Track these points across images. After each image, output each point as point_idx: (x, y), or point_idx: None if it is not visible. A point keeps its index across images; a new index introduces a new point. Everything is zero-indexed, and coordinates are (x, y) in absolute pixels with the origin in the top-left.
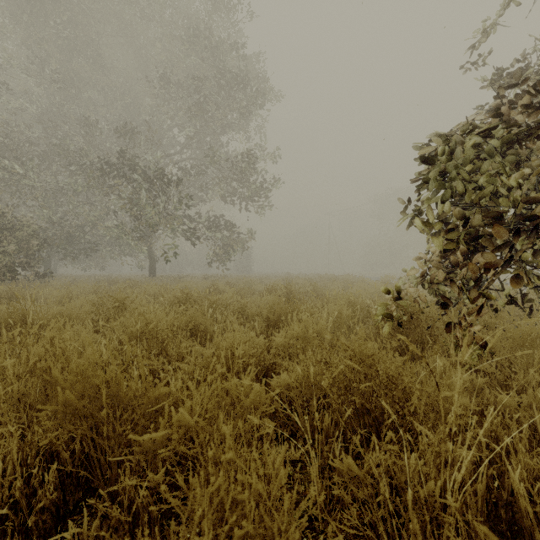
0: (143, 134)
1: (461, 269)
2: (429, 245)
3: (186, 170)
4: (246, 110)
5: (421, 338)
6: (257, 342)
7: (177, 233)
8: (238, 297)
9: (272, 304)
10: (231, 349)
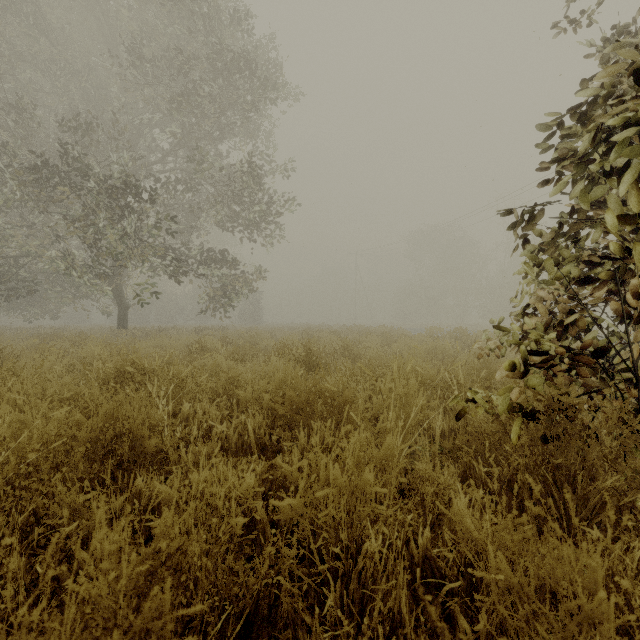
0: (101, 127)
1: (639, 319)
2: (528, 282)
3: (169, 183)
4: (252, 105)
5: (583, 460)
6: (239, 490)
7: (166, 273)
8: (230, 362)
9: (280, 380)
10: (104, 619)
